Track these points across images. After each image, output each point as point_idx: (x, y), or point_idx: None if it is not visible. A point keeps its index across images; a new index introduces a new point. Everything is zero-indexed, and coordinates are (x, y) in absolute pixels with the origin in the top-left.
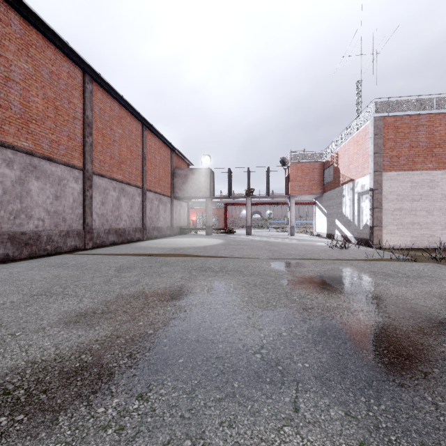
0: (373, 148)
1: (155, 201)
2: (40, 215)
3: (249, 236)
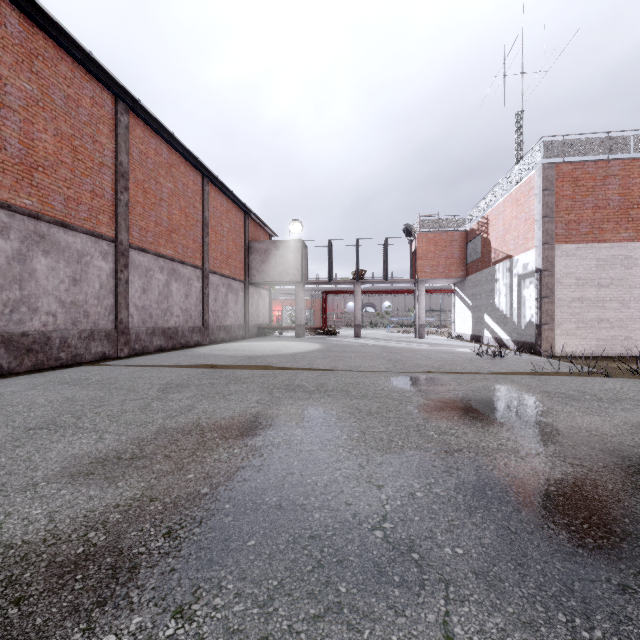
0: (540, 209)
1: (222, 288)
2: (50, 308)
3: (359, 339)
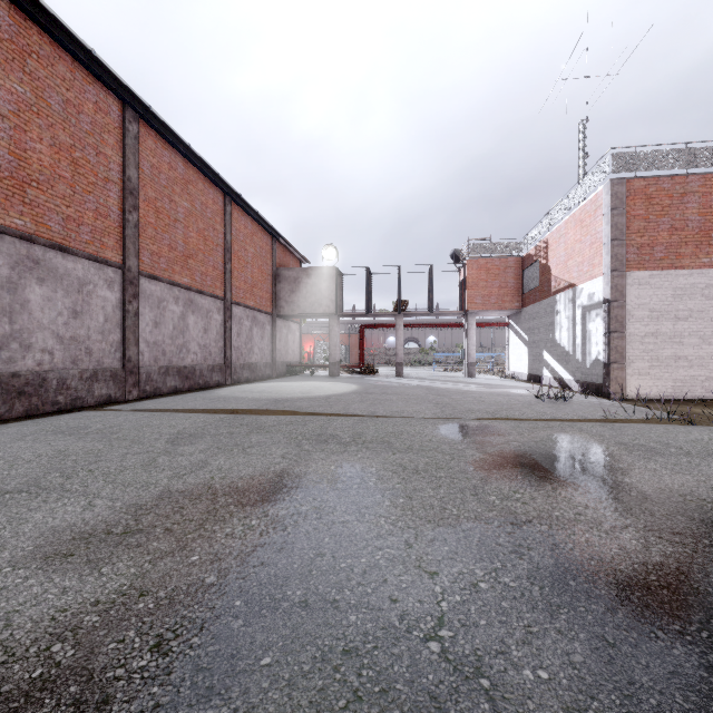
0: (609, 231)
1: (246, 321)
2: (46, 344)
3: (401, 379)
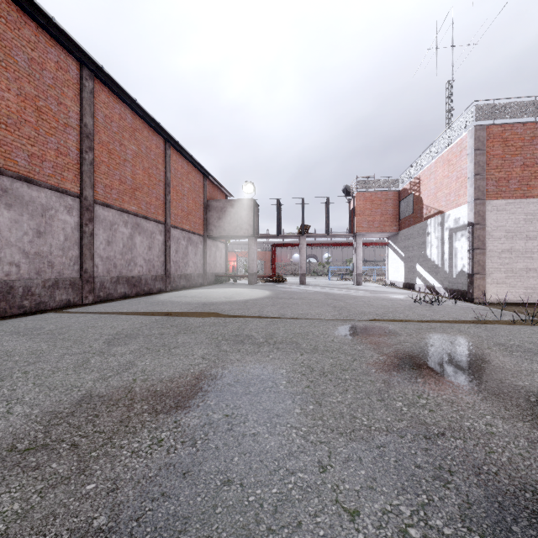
0: (472, 167)
1: (183, 241)
2: (13, 258)
3: (304, 286)
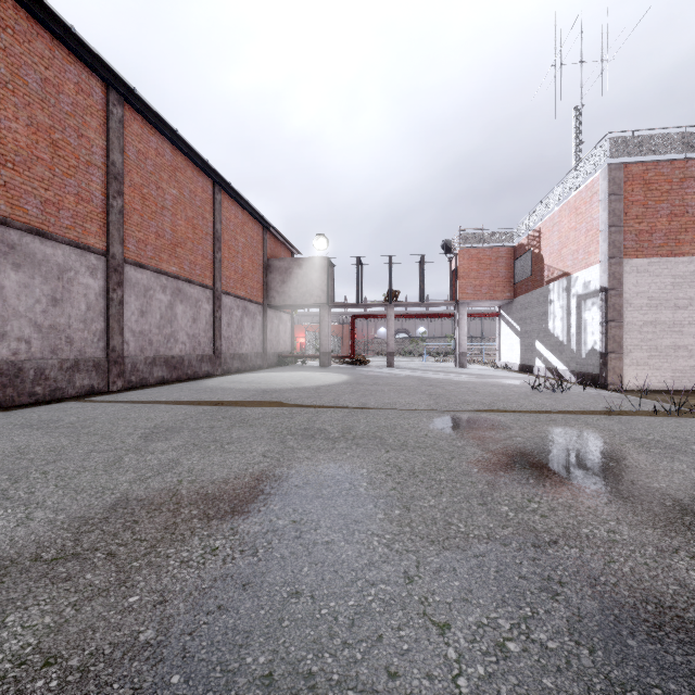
0: (606, 217)
1: (236, 311)
2: (23, 333)
3: (392, 369)
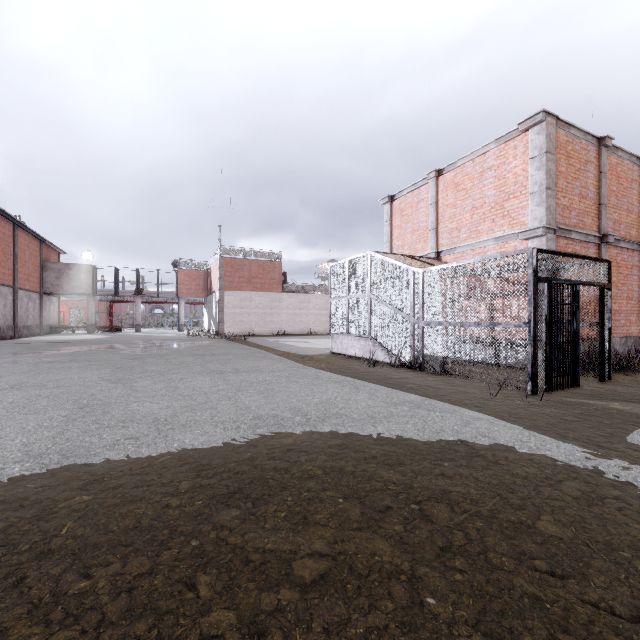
0: (219, 275)
1: (25, 299)
2: None
3: (138, 333)
